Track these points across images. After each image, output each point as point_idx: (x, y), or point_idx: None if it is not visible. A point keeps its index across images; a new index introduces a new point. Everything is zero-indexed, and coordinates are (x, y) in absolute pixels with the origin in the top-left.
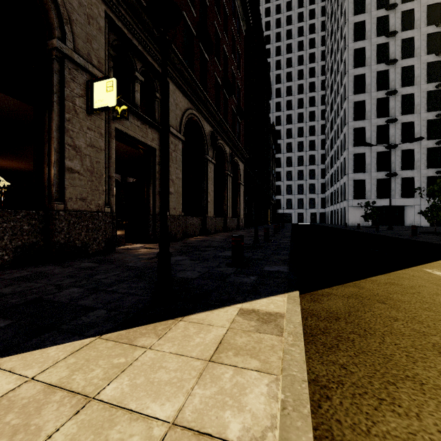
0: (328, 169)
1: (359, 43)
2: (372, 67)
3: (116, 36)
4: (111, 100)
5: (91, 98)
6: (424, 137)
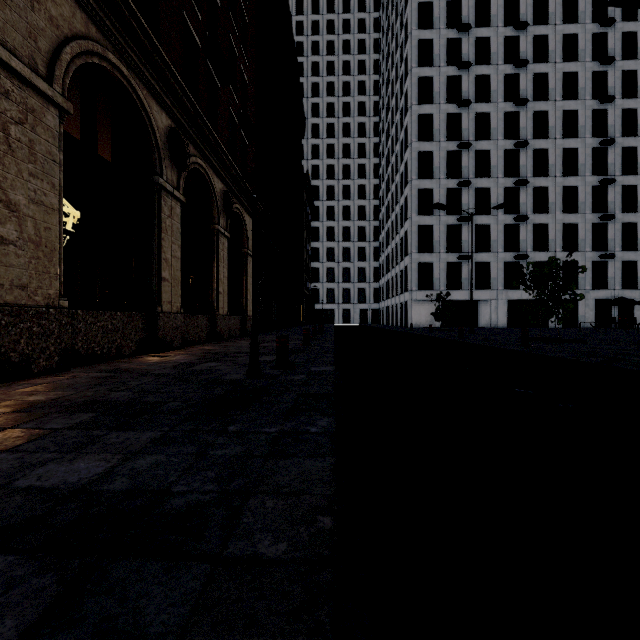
0: (383, 247)
1: (425, 69)
2: (441, 107)
3: None
4: None
5: None
6: (502, 210)
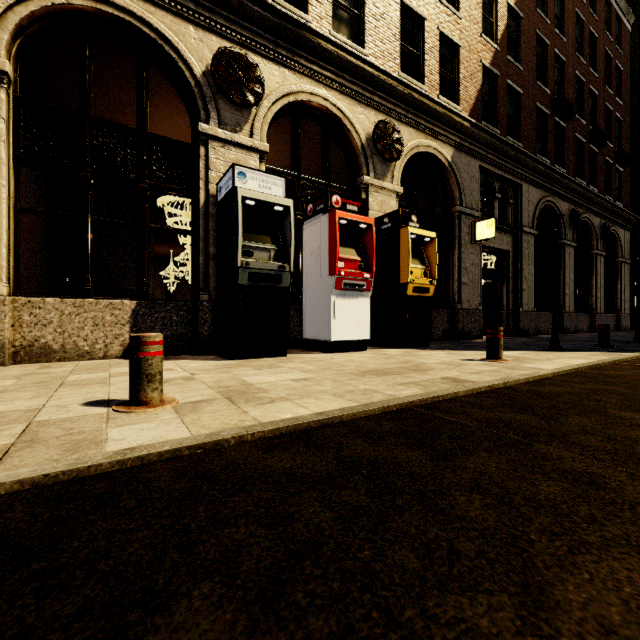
0: None
1: None
2: None
3: (483, 175)
4: (491, 233)
5: (474, 233)
6: None
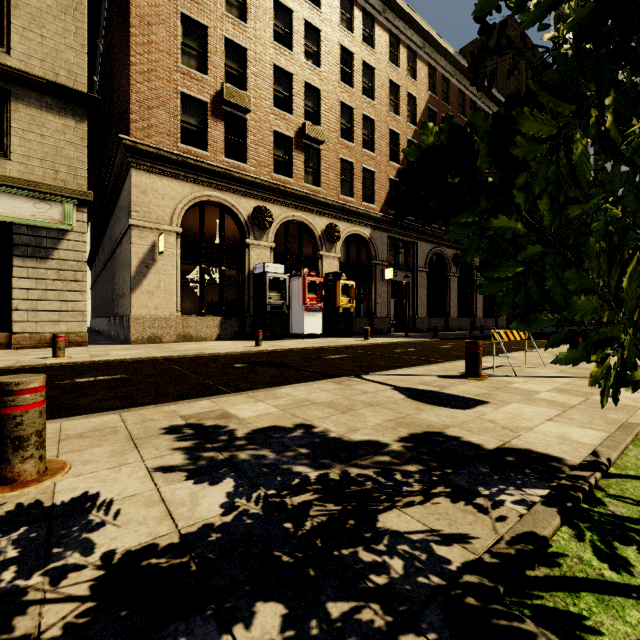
0: None
1: None
2: None
3: (391, 239)
4: (391, 276)
5: (384, 275)
6: None
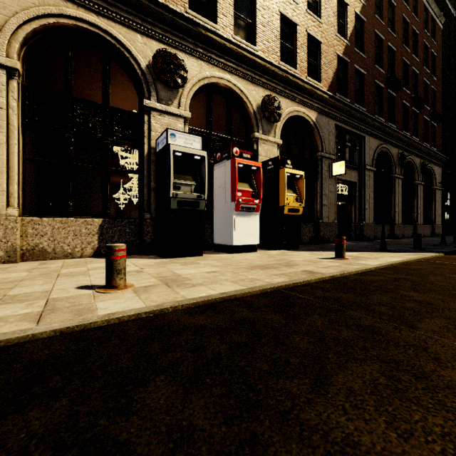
0: None
1: None
2: None
3: (337, 130)
4: (342, 171)
5: (331, 171)
6: None
